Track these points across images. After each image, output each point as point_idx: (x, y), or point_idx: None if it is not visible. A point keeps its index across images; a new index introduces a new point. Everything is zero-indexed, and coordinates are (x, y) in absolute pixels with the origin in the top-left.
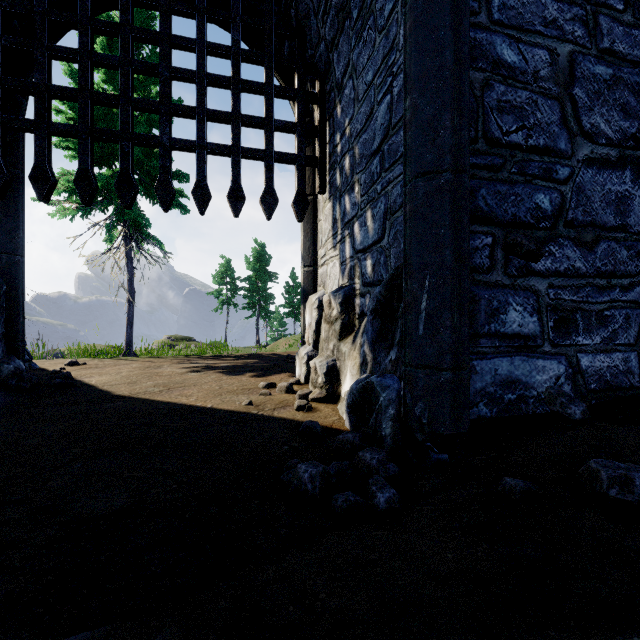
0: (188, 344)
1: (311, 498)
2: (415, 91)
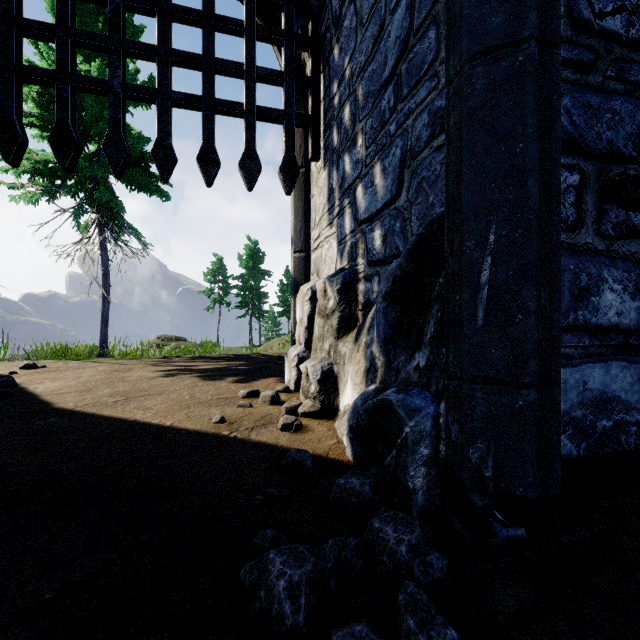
0: (178, 344)
1: (290, 631)
2: None
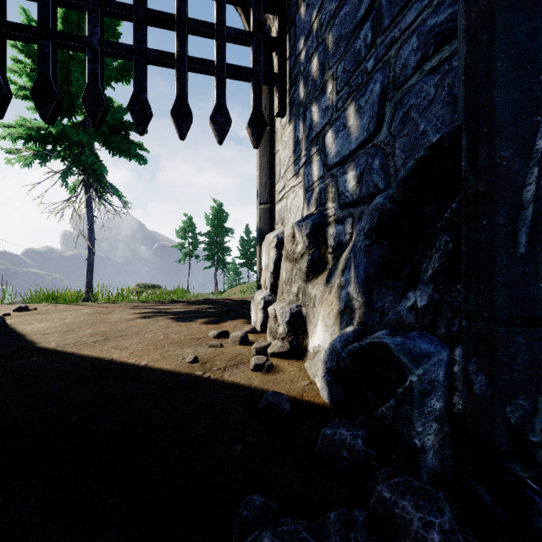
0: (154, 291)
1: None
2: None
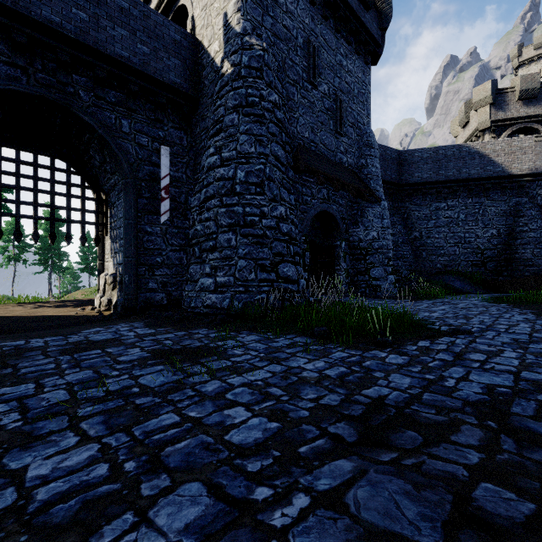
0: None
1: (100, 320)
2: (125, 241)
